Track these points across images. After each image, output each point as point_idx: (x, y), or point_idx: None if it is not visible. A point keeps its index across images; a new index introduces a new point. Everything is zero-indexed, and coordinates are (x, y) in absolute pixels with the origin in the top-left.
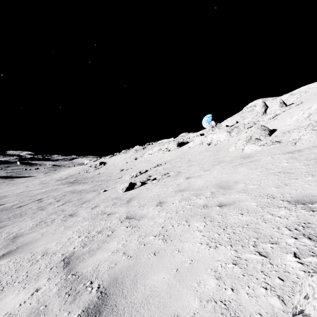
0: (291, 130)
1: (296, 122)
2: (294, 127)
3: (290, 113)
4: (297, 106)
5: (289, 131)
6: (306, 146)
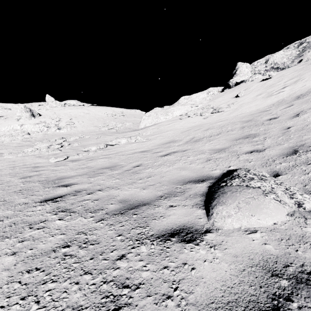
0: (1, 136)
1: (4, 132)
2: (3, 134)
3: (0, 124)
4: (5, 120)
5: (0, 136)
6: (7, 143)
